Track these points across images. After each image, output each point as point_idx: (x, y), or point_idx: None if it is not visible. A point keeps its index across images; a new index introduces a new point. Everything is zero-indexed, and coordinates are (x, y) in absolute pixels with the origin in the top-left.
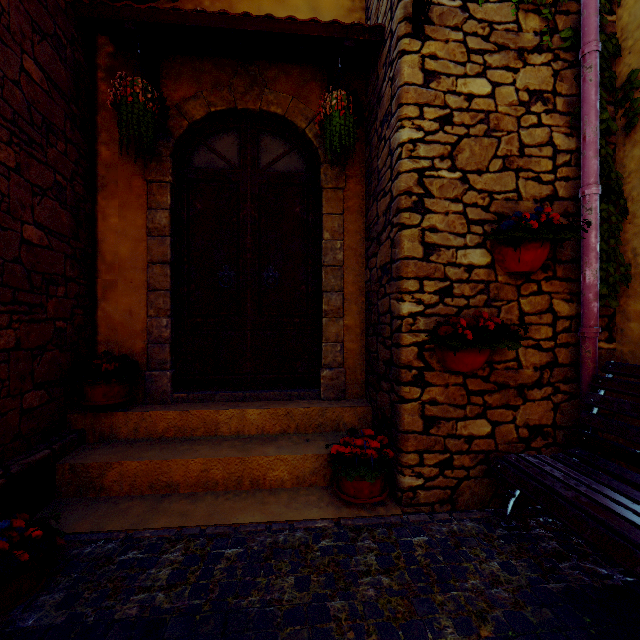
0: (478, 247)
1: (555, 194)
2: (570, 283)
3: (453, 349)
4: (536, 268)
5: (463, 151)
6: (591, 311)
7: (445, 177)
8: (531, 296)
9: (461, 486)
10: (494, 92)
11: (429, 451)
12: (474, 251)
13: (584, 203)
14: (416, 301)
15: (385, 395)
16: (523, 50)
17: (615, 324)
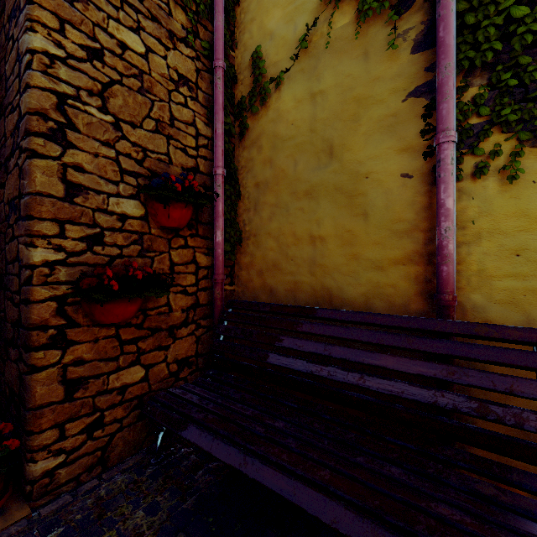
0: (132, 198)
1: (198, 168)
2: (208, 240)
3: (101, 301)
4: (183, 225)
5: (116, 97)
6: (220, 263)
7: (95, 115)
8: (180, 249)
9: (114, 441)
10: (148, 55)
11: (73, 419)
12: (128, 201)
13: (216, 180)
14: (55, 247)
15: (13, 365)
16: (173, 34)
17: (234, 272)
